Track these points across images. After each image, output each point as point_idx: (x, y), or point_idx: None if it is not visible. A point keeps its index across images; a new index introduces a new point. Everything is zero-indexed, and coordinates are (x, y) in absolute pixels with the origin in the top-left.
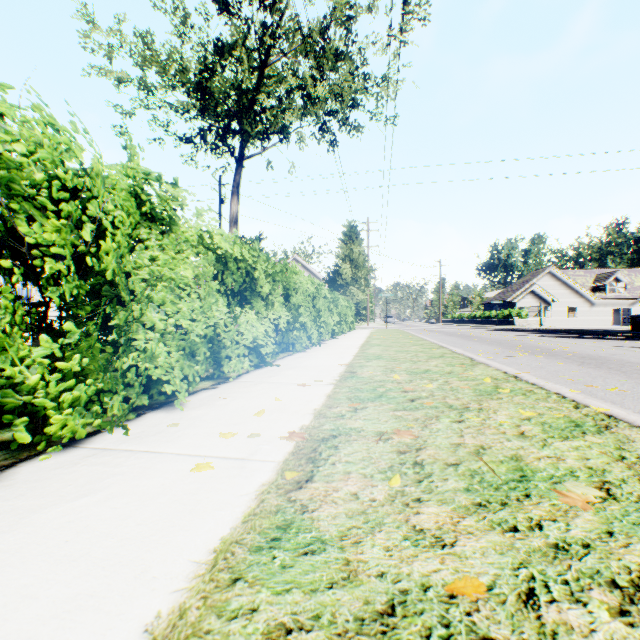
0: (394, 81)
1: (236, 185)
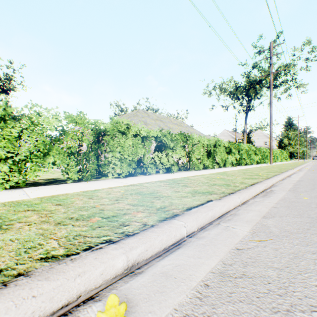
0: (303, 84)
1: (245, 120)
